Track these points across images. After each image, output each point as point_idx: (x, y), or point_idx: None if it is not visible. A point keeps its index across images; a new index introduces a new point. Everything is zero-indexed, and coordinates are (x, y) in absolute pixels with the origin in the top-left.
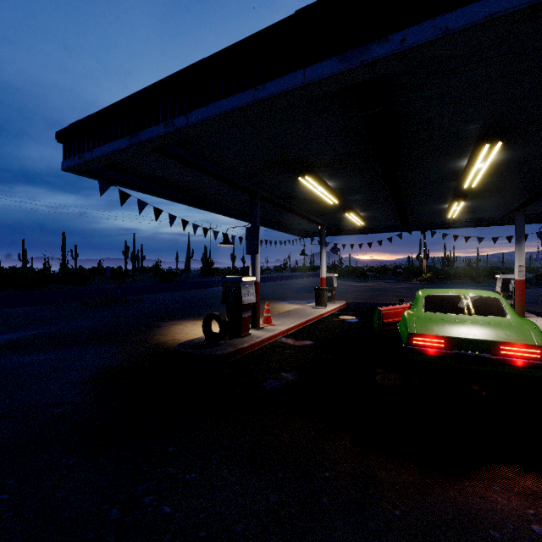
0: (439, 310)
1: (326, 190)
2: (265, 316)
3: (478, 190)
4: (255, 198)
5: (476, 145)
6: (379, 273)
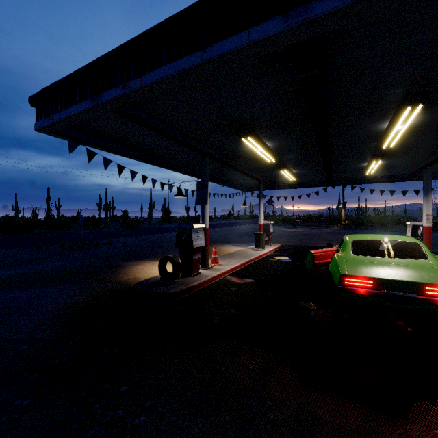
0: (366, 253)
1: (265, 149)
2: (213, 257)
3: (393, 151)
4: (204, 157)
5: (398, 108)
6: (306, 221)
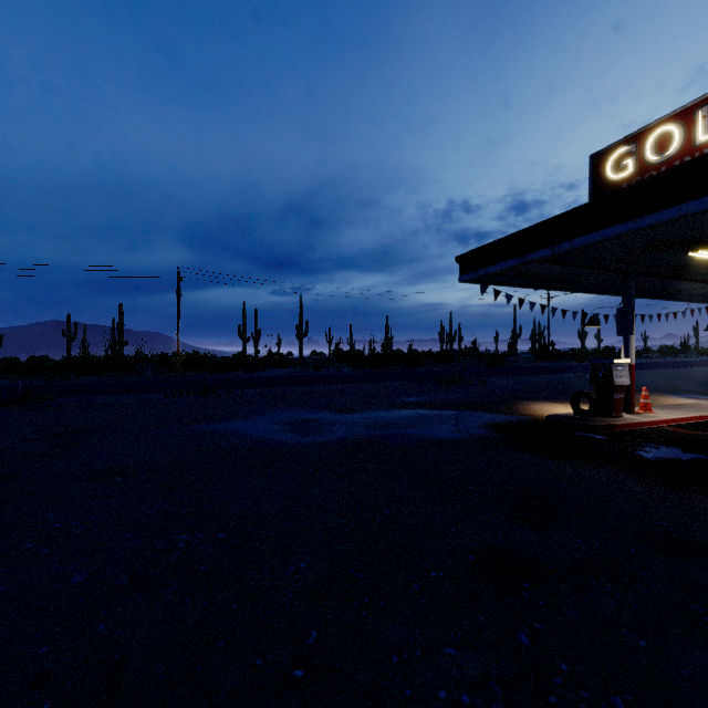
0: None
1: None
2: (642, 402)
3: None
4: (628, 277)
5: None
6: None
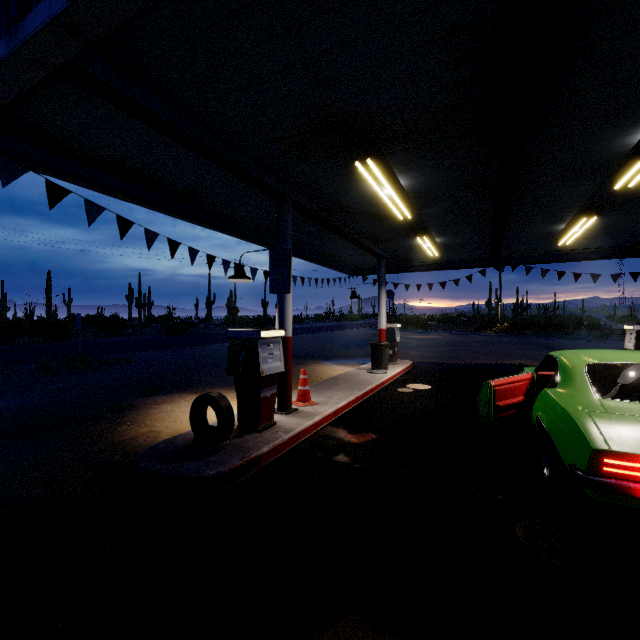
0: (627, 394)
1: (396, 192)
2: (300, 390)
3: (623, 198)
4: (284, 204)
5: None
6: (442, 323)
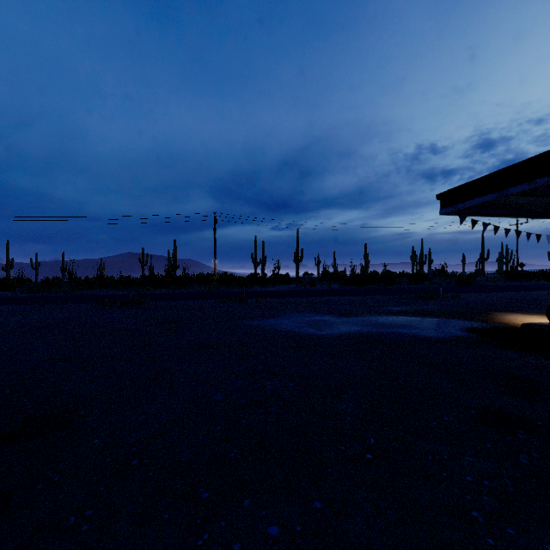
0: None
1: None
2: None
3: None
4: None
5: None
6: None
